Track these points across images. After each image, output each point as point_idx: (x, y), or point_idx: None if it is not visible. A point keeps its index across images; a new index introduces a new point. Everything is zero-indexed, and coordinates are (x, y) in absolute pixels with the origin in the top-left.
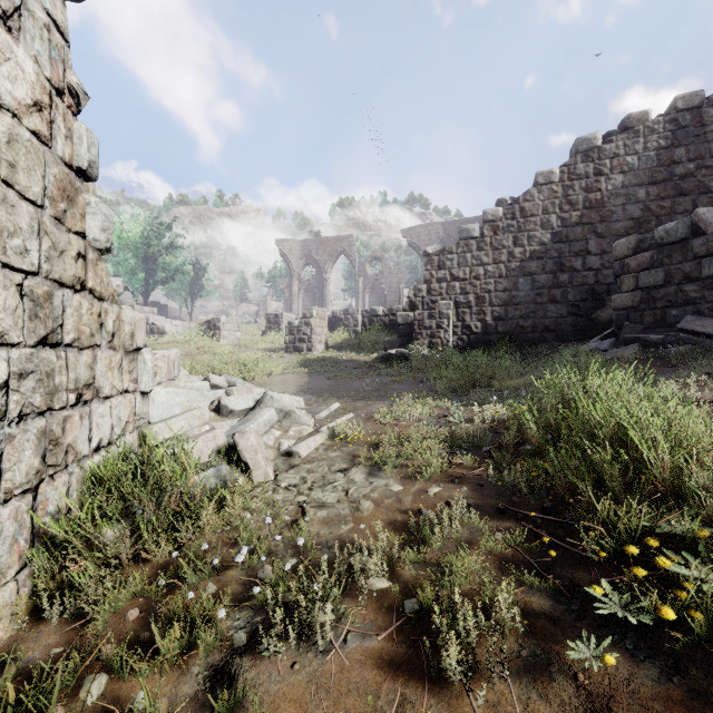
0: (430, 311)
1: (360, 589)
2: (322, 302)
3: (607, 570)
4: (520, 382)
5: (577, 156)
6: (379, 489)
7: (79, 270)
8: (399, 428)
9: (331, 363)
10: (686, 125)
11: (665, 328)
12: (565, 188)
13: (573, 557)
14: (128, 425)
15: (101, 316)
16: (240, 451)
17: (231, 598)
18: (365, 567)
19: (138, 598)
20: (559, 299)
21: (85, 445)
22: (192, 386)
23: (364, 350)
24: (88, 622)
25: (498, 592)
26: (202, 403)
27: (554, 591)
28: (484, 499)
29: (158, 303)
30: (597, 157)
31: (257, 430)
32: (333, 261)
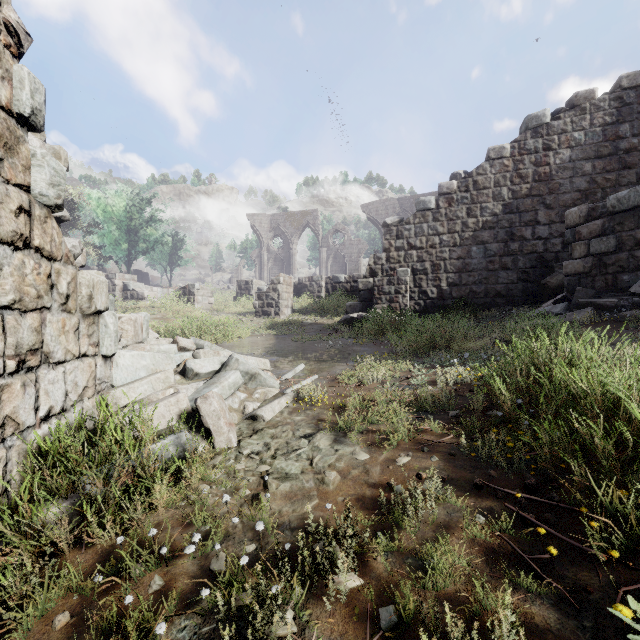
0: (389, 277)
1: (326, 587)
2: (289, 270)
3: (618, 572)
4: (479, 345)
5: (527, 132)
6: (345, 458)
7: (21, 225)
8: (363, 390)
9: (297, 326)
10: (631, 102)
11: (617, 292)
12: (515, 163)
13: (571, 550)
14: (87, 389)
15: (52, 277)
16: (202, 417)
17: (177, 599)
18: (332, 558)
19: (73, 596)
20: (510, 266)
21: (29, 414)
22: (159, 348)
23: (328, 314)
24: (9, 629)
25: (490, 598)
26: (168, 366)
27: (557, 597)
28: (457, 472)
29: (141, 271)
30: (546, 133)
31: (222, 393)
32: (299, 233)
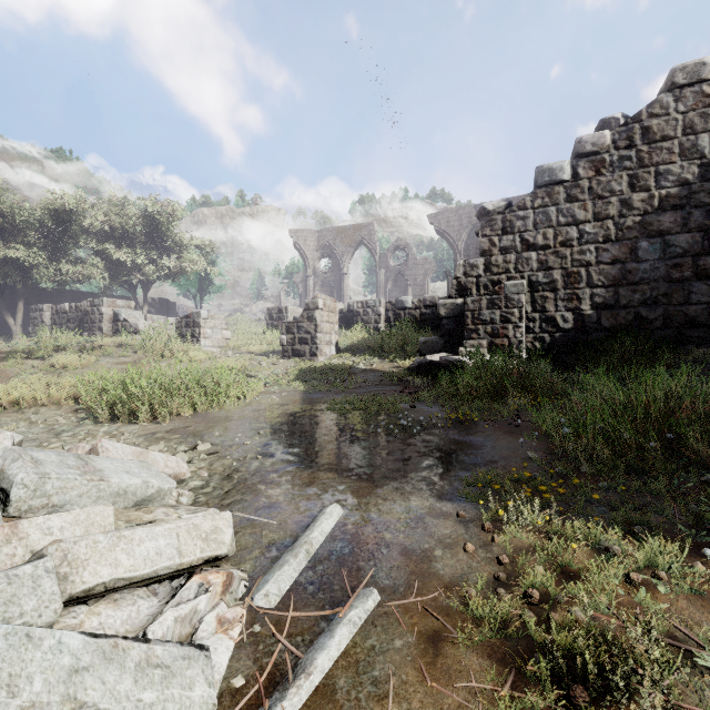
0: (491, 296)
1: None
2: (339, 297)
3: None
4: None
5: None
6: None
7: None
8: None
9: (341, 375)
10: None
11: None
12: None
13: None
14: None
15: None
16: None
17: None
18: None
19: None
20: None
21: None
22: None
23: (390, 354)
24: None
25: None
26: None
27: None
28: None
29: (166, 300)
30: None
31: None
32: (352, 252)
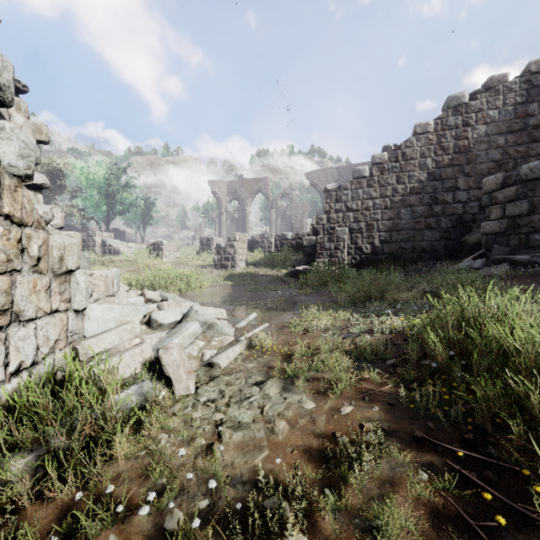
0: (329, 235)
1: None
2: (244, 229)
3: None
4: (409, 296)
5: (448, 111)
6: (293, 406)
7: None
8: (308, 338)
9: (250, 277)
10: (538, 84)
11: (529, 250)
12: (438, 137)
13: (515, 513)
14: (59, 342)
15: (23, 242)
16: (163, 366)
17: None
18: (282, 518)
19: None
20: (434, 226)
21: None
22: (128, 301)
23: (277, 266)
24: None
25: None
26: (135, 317)
27: None
28: (397, 423)
29: (118, 229)
30: (465, 111)
31: (182, 343)
32: (252, 197)
